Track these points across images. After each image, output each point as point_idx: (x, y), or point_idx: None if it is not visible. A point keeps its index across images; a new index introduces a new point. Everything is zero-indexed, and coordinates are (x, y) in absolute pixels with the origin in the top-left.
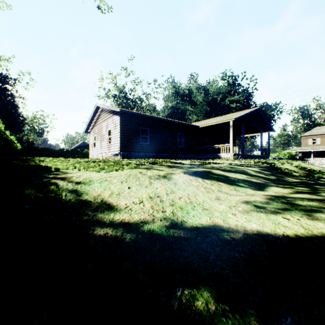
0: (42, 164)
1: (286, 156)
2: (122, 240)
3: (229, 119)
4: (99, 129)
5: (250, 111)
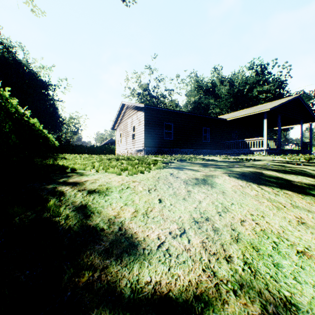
0: (58, 163)
1: None
2: None
3: (263, 110)
4: (124, 125)
5: (289, 99)
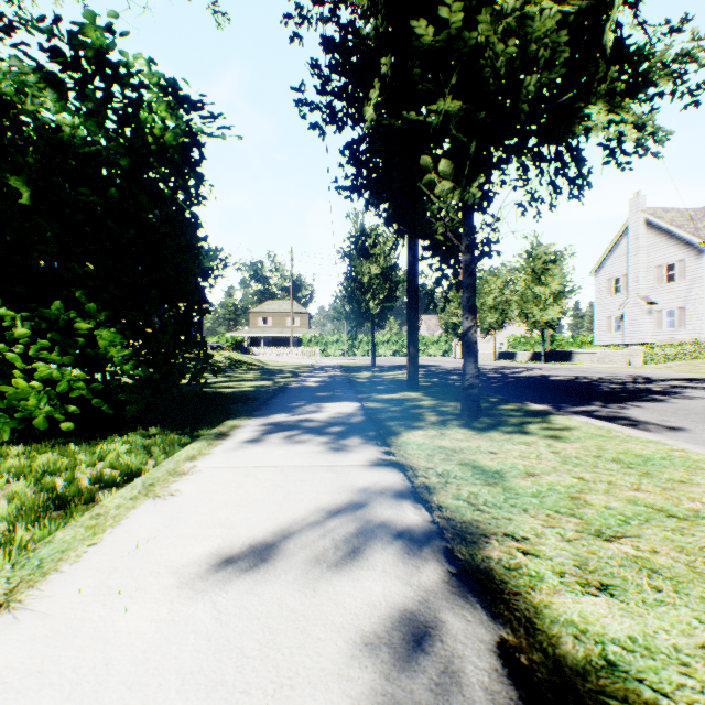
0: None
1: (231, 343)
2: None
3: None
4: None
5: None
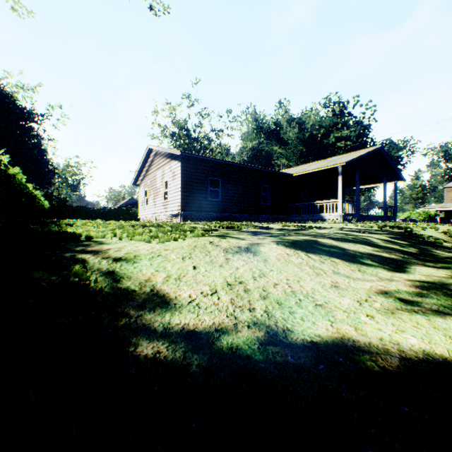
0: (68, 230)
1: (421, 217)
2: (184, 369)
3: (337, 163)
4: (152, 180)
5: (368, 151)
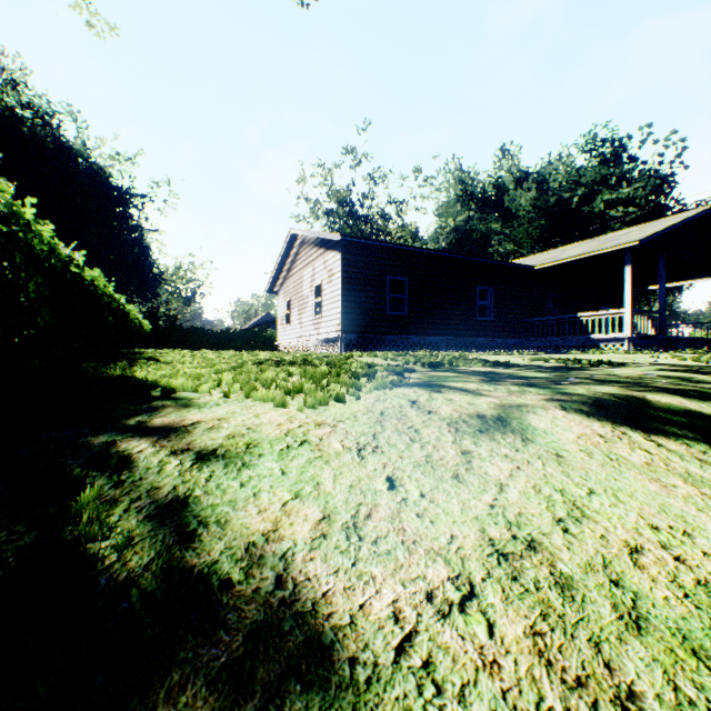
0: (134, 375)
1: None
2: None
3: (623, 243)
4: (296, 284)
5: (685, 218)
